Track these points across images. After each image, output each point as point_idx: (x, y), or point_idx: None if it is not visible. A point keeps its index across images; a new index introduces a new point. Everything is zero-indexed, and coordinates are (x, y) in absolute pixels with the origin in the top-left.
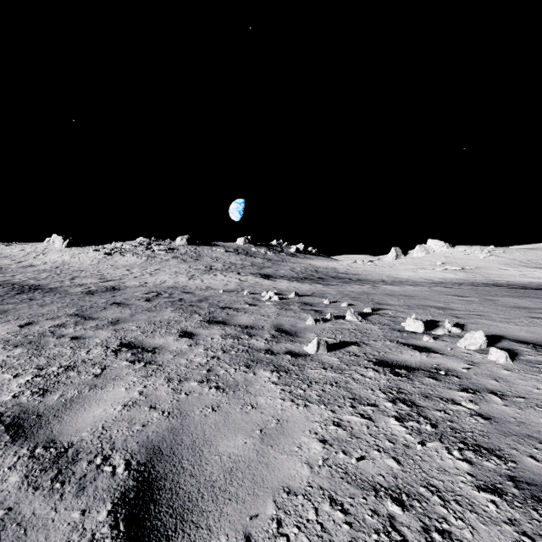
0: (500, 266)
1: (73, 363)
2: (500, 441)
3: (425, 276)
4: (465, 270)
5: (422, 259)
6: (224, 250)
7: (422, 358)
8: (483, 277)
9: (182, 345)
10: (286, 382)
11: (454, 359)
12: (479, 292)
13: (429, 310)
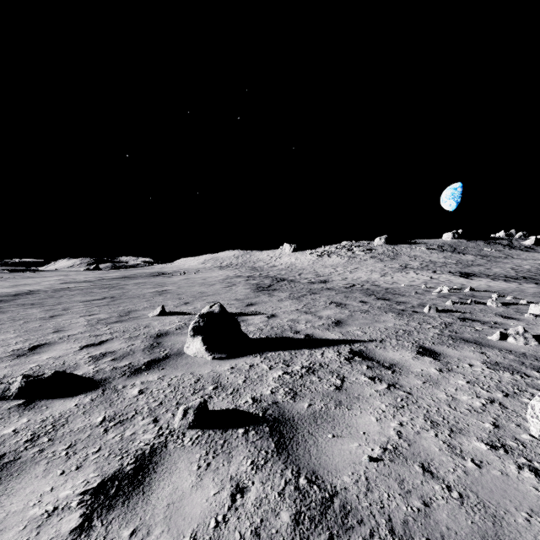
0: None
1: (315, 305)
2: (467, 333)
3: None
4: None
5: None
6: (425, 247)
7: (496, 320)
8: None
9: (358, 304)
10: (398, 316)
11: (521, 322)
12: None
13: None
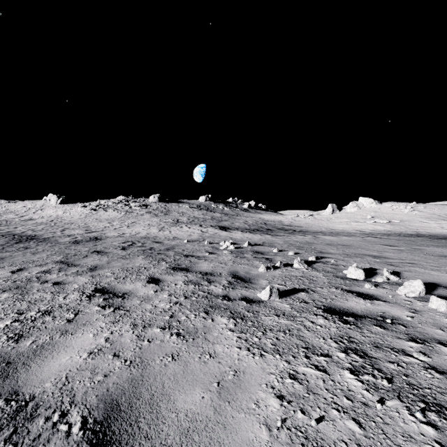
0: (422, 219)
1: (50, 308)
2: None
3: (357, 228)
4: (391, 223)
5: (354, 214)
6: (189, 206)
7: (366, 305)
8: (407, 229)
9: (149, 291)
10: (242, 329)
11: (397, 307)
12: (406, 242)
13: (366, 258)
